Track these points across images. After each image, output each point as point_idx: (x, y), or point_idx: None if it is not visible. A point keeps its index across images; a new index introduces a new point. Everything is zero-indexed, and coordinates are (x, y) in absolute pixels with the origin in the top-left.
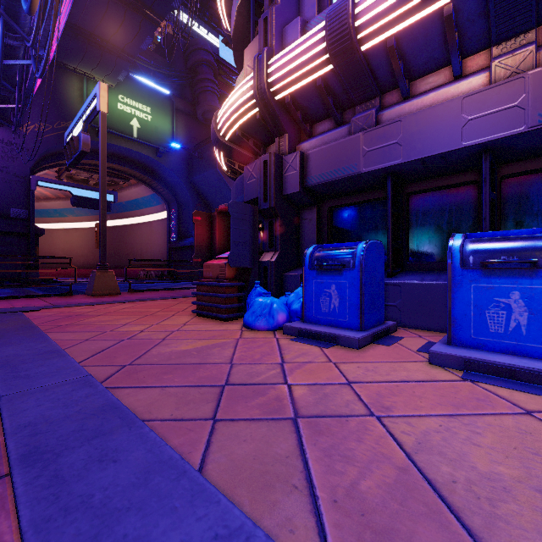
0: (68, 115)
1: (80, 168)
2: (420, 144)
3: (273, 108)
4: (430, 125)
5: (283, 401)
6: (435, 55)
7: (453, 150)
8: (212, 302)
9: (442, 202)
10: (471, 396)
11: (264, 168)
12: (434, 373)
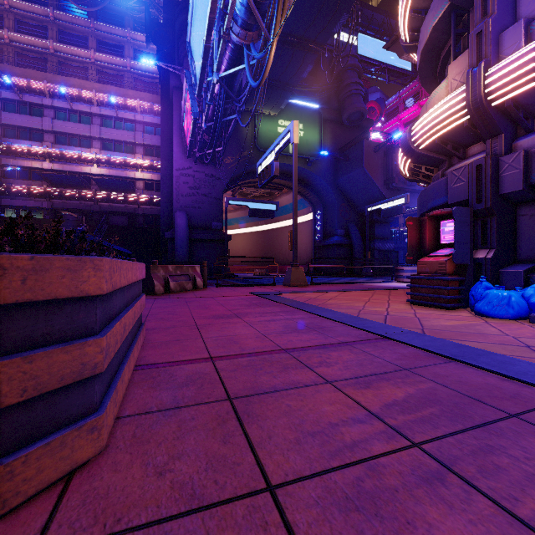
0: (244, 147)
1: (248, 185)
2: None
3: (489, 115)
4: None
5: None
6: None
7: None
8: (430, 293)
9: None
10: None
11: (476, 171)
12: None
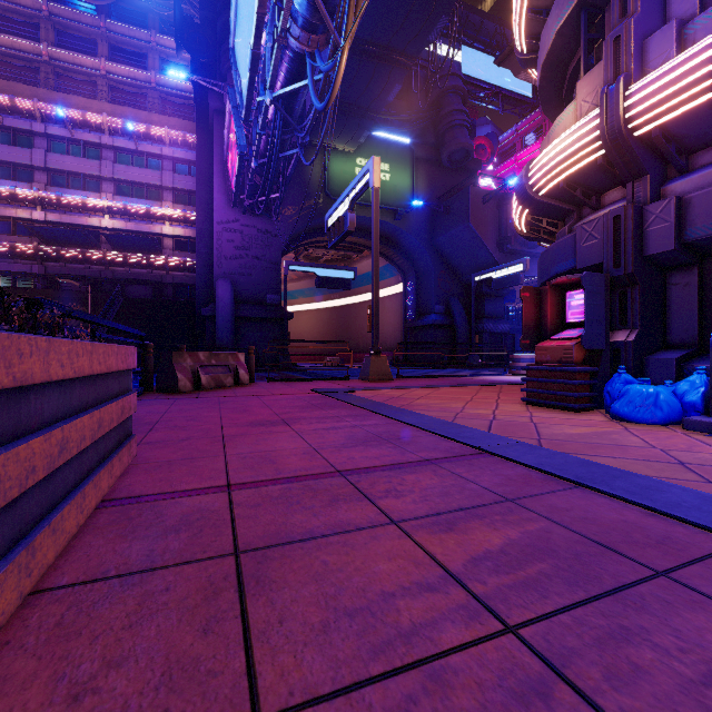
0: (311, 193)
1: (316, 246)
2: None
3: (631, 148)
4: None
5: None
6: None
7: None
8: (552, 390)
9: None
10: None
11: (614, 225)
12: None
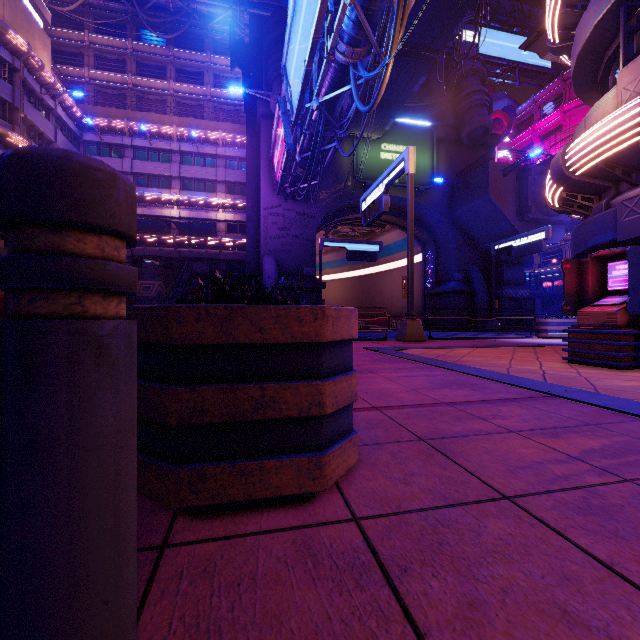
0: (341, 178)
1: (344, 223)
2: None
3: None
4: None
5: None
6: None
7: None
8: (595, 350)
9: None
10: None
11: None
12: None
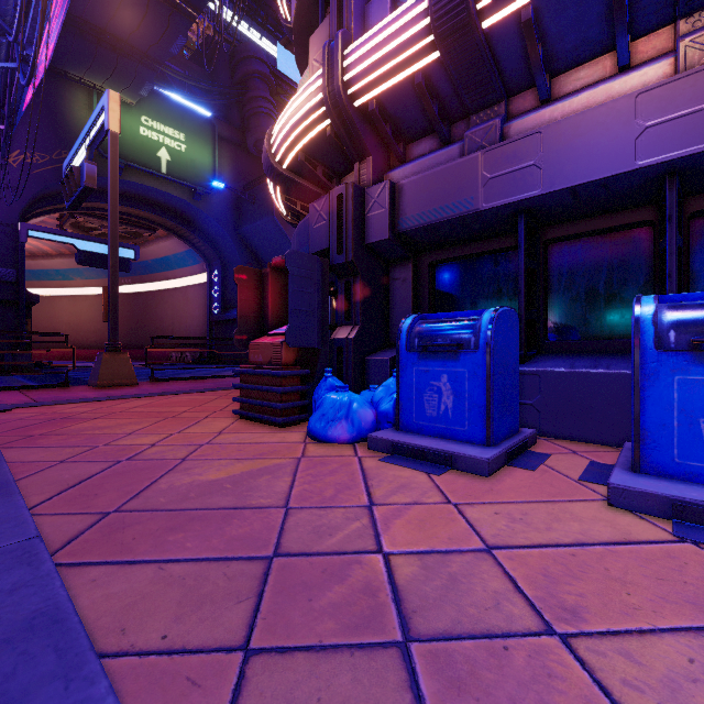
0: (71, 142)
1: (89, 214)
2: (570, 166)
3: (352, 119)
4: (586, 137)
5: (378, 597)
6: (591, 35)
7: (621, 173)
8: (262, 399)
9: (598, 254)
10: None
11: (338, 205)
12: (626, 526)
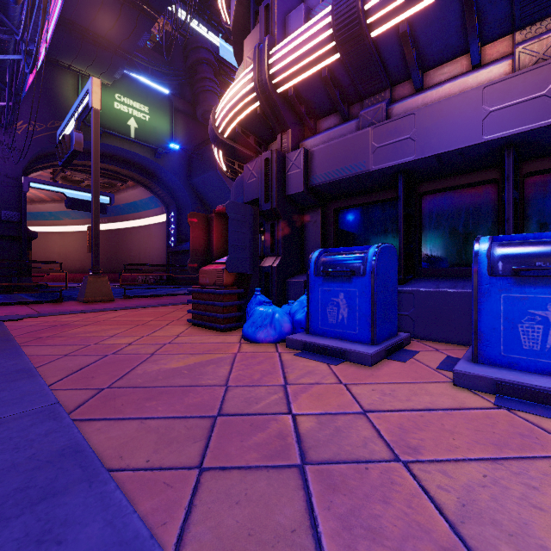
0: (62, 114)
1: (75, 169)
2: (435, 139)
3: (275, 102)
4: (447, 118)
5: (286, 439)
6: (452, 42)
7: (472, 145)
8: (208, 311)
9: (458, 203)
10: (512, 431)
11: (265, 166)
12: (462, 398)
